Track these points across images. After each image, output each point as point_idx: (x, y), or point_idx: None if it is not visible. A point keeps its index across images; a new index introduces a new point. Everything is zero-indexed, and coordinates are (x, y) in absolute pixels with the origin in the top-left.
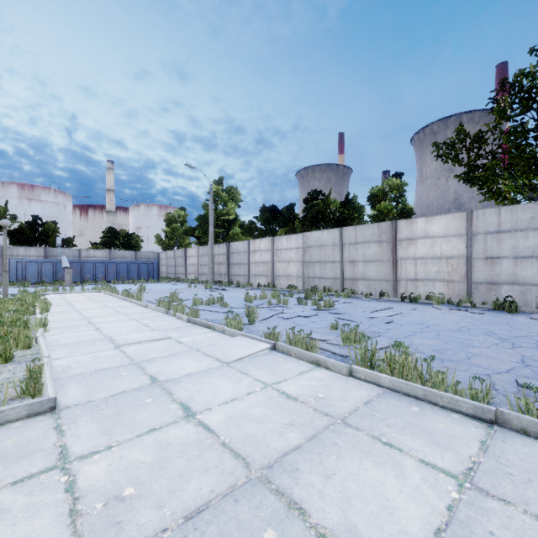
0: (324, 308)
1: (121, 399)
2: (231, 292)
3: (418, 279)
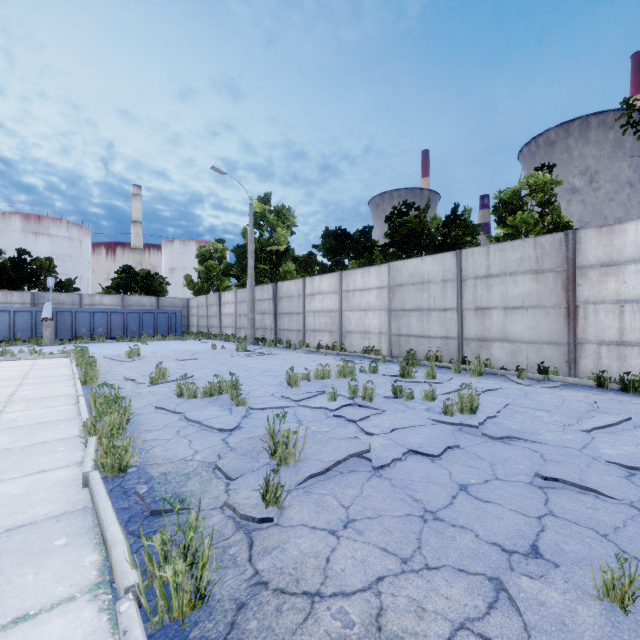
0: (461, 415)
1: None
2: (273, 358)
3: (626, 342)
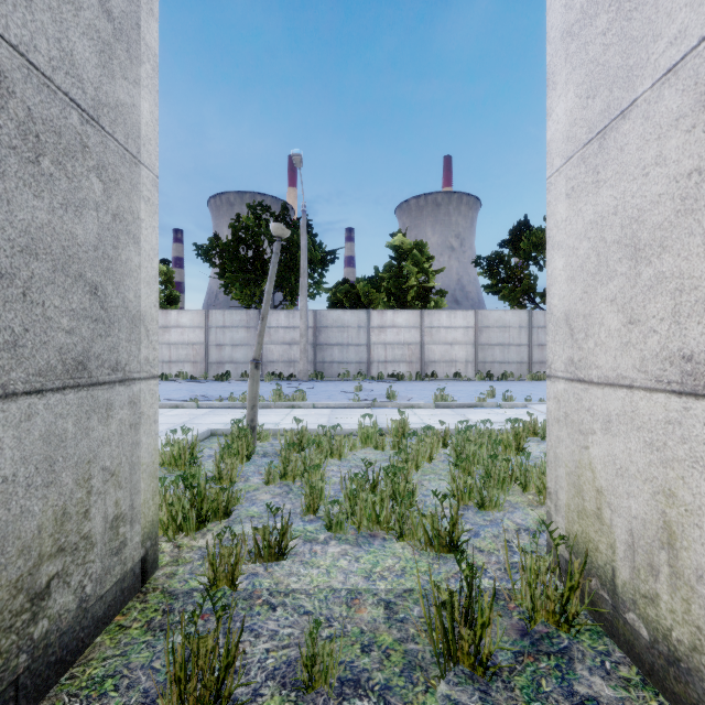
0: None
1: None
2: None
3: (172, 361)
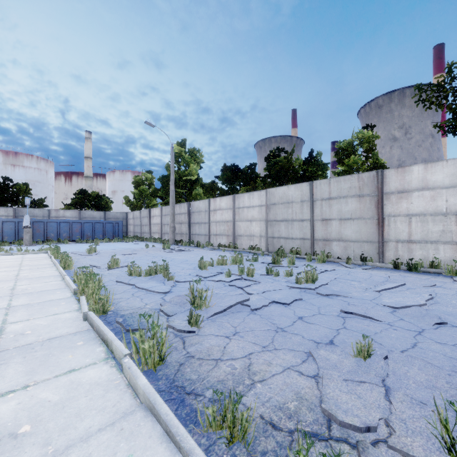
0: (306, 284)
1: None
2: (188, 253)
3: (413, 241)
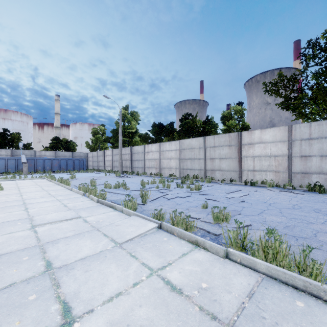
0: (195, 191)
1: (3, 297)
2: (133, 178)
3: (255, 170)
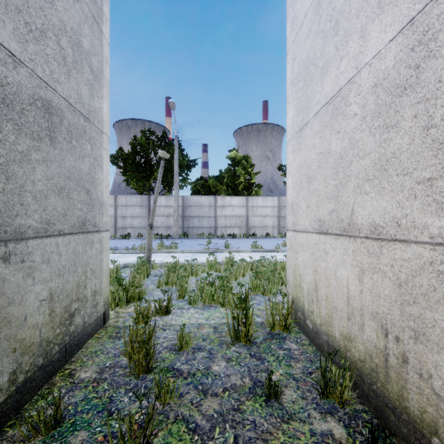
0: None
1: None
2: None
3: None
